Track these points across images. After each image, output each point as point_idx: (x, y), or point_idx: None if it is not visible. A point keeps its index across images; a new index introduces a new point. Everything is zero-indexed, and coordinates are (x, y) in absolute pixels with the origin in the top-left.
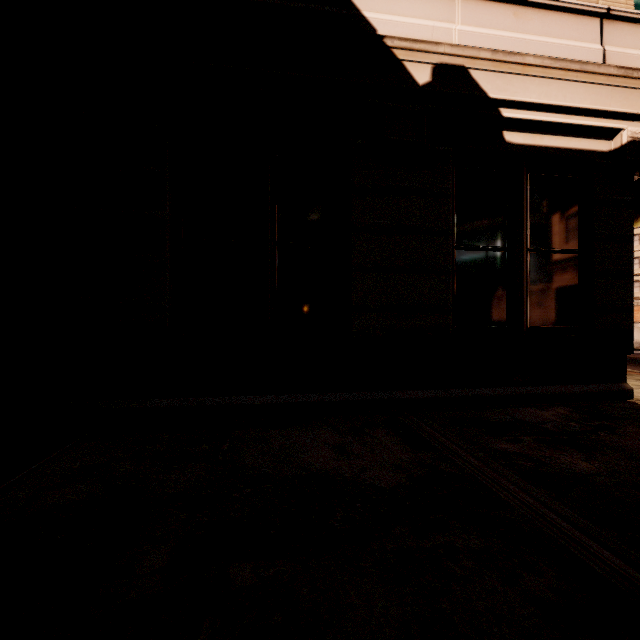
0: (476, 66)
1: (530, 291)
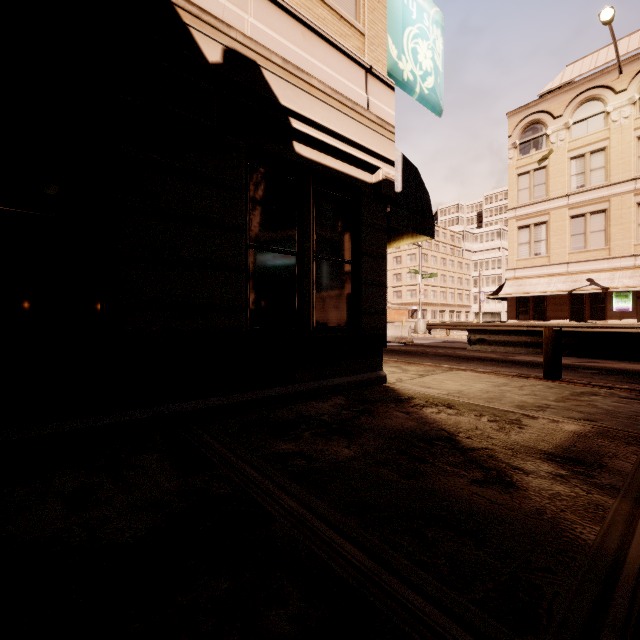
0: (268, 67)
1: (316, 294)
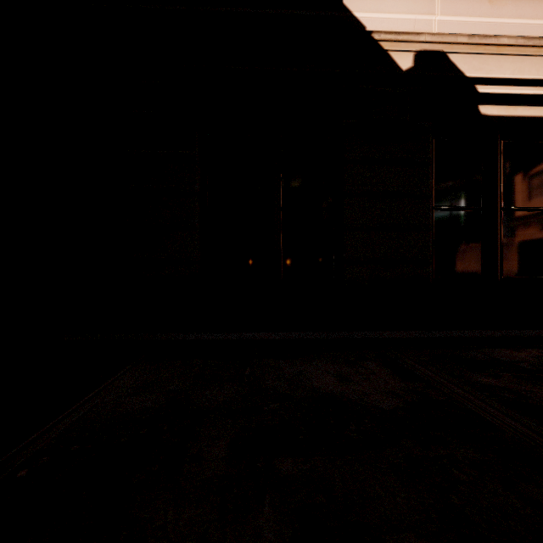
0: (454, 50)
1: (504, 245)
